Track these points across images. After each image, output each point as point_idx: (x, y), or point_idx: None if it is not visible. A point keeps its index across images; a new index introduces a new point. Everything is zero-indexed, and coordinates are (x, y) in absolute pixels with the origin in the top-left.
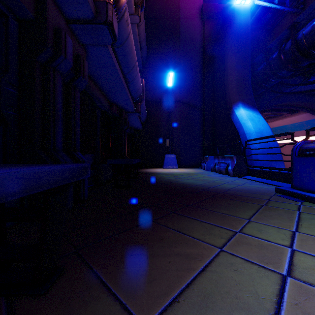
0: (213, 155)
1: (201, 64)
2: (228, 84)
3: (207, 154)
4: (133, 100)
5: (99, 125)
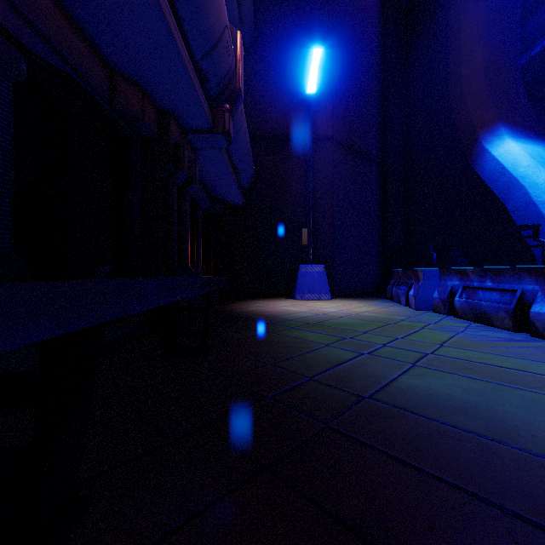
0: (407, 267)
1: (378, 60)
2: (461, 84)
3: (393, 266)
4: (206, 89)
5: (4, 116)
